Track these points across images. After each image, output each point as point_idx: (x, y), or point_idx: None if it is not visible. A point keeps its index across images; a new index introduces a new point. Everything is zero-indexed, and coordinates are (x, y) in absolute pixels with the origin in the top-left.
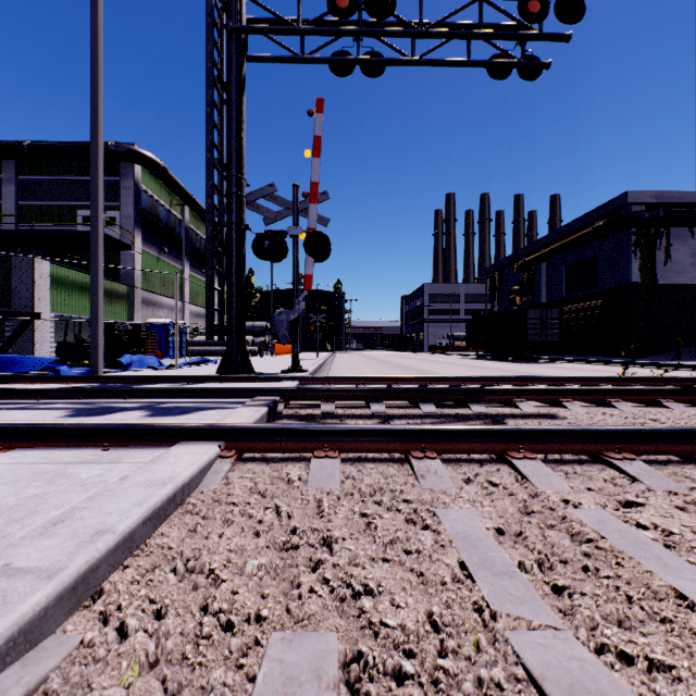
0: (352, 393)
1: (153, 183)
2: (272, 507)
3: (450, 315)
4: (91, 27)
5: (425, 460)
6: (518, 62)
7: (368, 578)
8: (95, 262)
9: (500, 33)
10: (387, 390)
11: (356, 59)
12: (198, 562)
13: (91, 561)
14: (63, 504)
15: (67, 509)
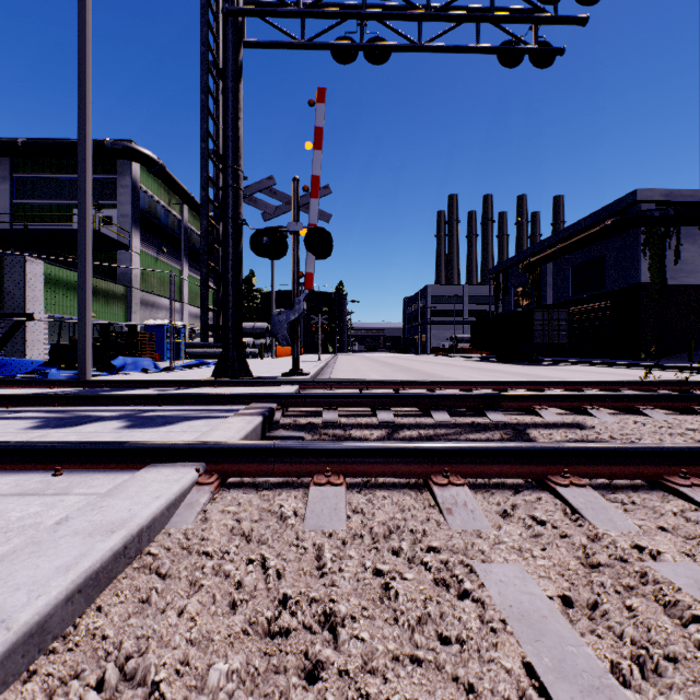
0: (357, 399)
1: (151, 181)
2: (257, 560)
3: (454, 317)
4: (78, 9)
5: (450, 488)
6: (530, 48)
7: None
8: (82, 259)
9: (513, 15)
10: (395, 397)
11: (359, 44)
12: (138, 669)
13: None
14: None
15: None
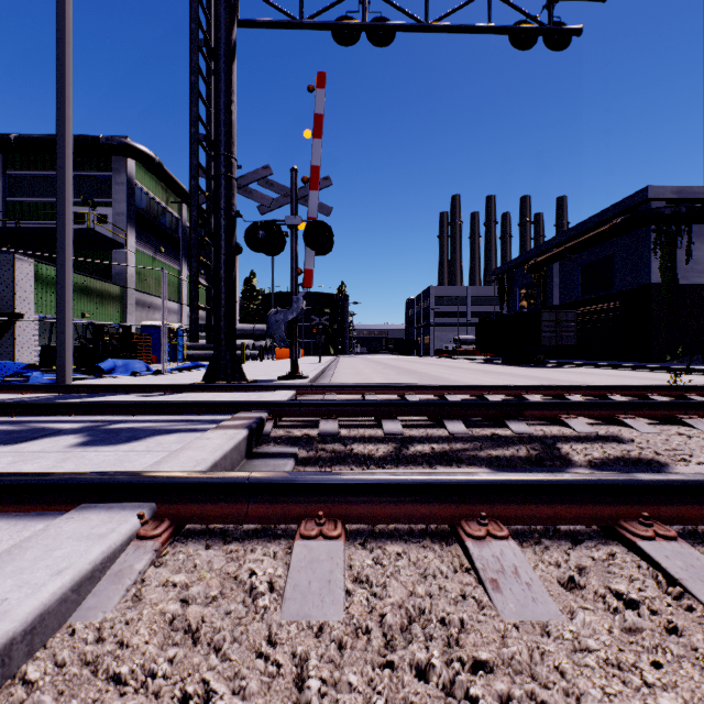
0: (359, 407)
1: (148, 179)
2: (194, 698)
3: (457, 318)
4: None
5: (490, 542)
6: (545, 28)
7: None
8: (62, 253)
9: None
10: (403, 404)
11: (362, 24)
12: None
13: None
14: None
15: None
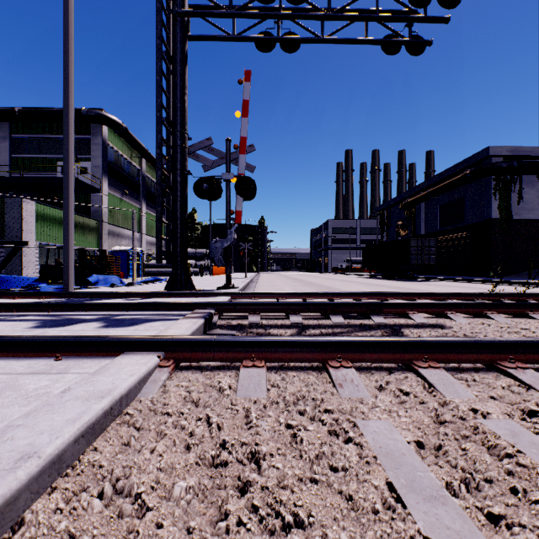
0: (274, 306)
1: (117, 140)
2: (203, 418)
3: (349, 244)
4: (64, 11)
5: (342, 369)
6: (406, 40)
7: (297, 505)
8: (66, 200)
9: (393, 16)
10: (303, 304)
11: (276, 38)
12: (126, 485)
13: (7, 494)
14: (1, 419)
15: (1, 427)
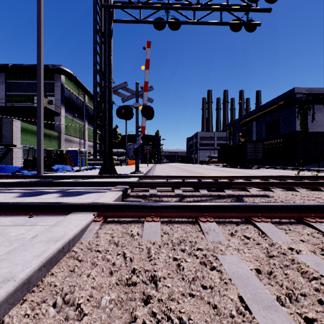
0: (165, 184)
1: (70, 84)
2: (121, 254)
3: (210, 146)
4: (37, 5)
5: (207, 223)
6: (245, 23)
7: (181, 311)
8: (39, 120)
9: (237, 8)
10: (183, 183)
11: (166, 21)
12: (70, 298)
13: None
14: None
15: None
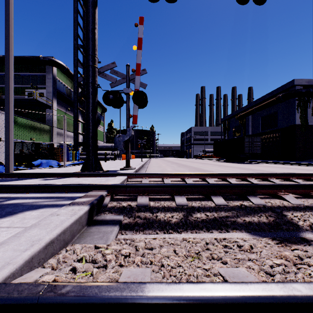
0: (161, 188)
1: (63, 76)
2: None
3: (204, 141)
4: None
5: None
6: None
7: None
8: (7, 105)
9: None
10: (186, 186)
11: None
12: None
13: None
14: None
15: None
